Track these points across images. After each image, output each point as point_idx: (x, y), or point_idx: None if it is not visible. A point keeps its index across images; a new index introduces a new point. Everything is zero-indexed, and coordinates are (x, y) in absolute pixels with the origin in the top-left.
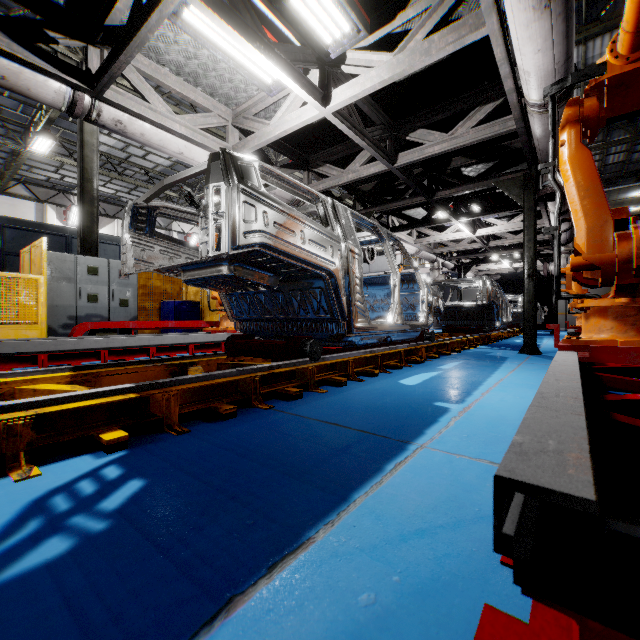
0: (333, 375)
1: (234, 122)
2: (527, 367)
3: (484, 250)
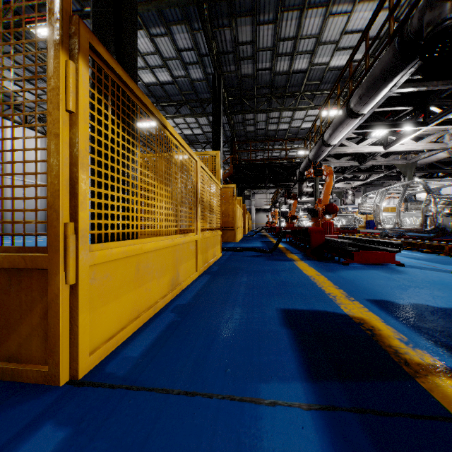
0: None
1: None
2: None
3: None
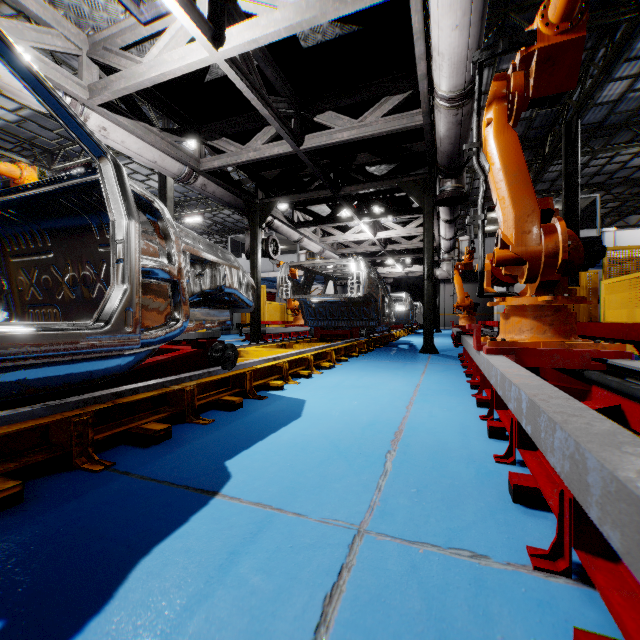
0: (224, 394)
1: (91, 53)
2: (434, 368)
3: (381, 254)
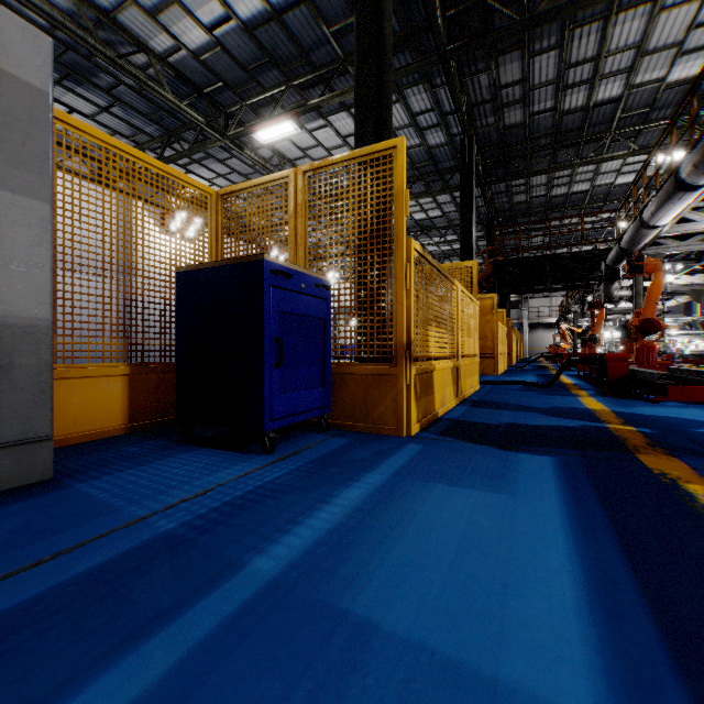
0: None
1: None
2: None
3: None
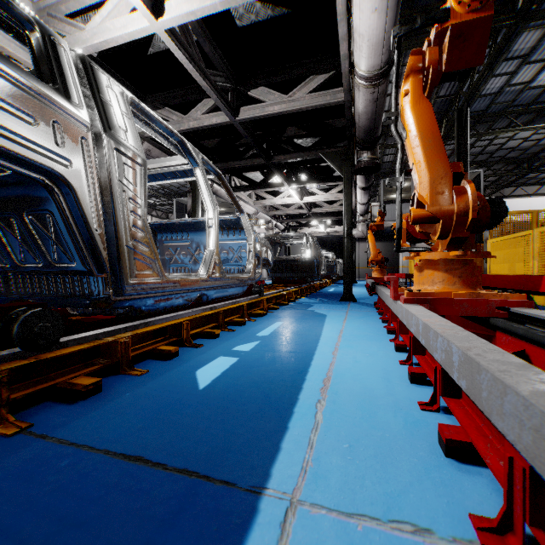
0: (160, 344)
1: None
2: (354, 315)
3: (307, 216)
